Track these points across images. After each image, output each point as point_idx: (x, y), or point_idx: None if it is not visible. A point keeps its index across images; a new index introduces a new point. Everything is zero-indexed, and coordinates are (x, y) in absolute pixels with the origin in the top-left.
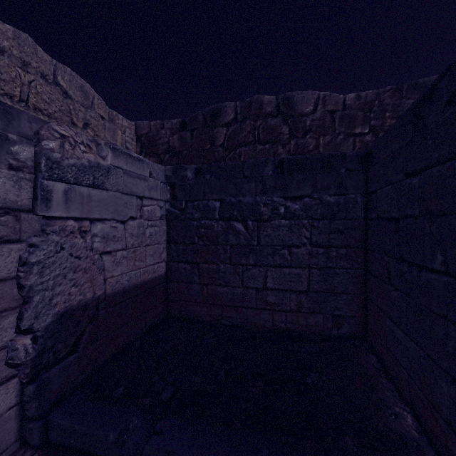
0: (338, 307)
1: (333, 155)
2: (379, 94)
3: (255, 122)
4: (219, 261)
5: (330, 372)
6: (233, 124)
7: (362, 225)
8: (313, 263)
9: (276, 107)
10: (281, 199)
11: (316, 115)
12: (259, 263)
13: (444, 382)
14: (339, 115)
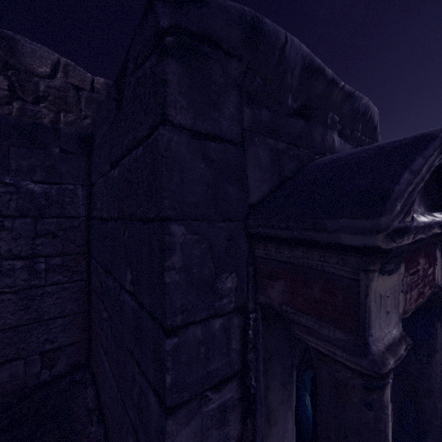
0: (50, 338)
1: (41, 125)
2: None
3: None
4: None
5: None
6: None
7: (84, 225)
8: (4, 286)
9: None
10: None
11: (55, 83)
12: None
13: (132, 439)
14: (86, 95)
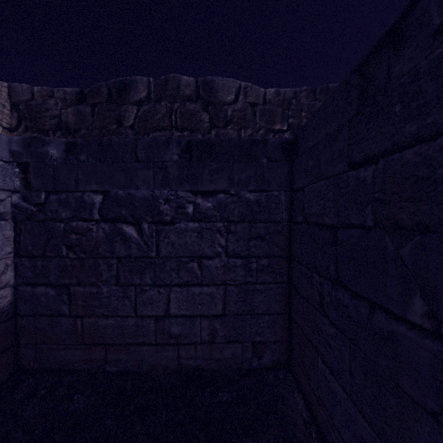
0: (259, 331)
1: (254, 141)
2: (296, 93)
3: (172, 105)
4: (101, 282)
5: (249, 442)
6: (145, 103)
7: (286, 229)
8: (229, 279)
9: (196, 90)
10: (189, 194)
11: (238, 106)
12: (159, 281)
13: None
14: (260, 109)
